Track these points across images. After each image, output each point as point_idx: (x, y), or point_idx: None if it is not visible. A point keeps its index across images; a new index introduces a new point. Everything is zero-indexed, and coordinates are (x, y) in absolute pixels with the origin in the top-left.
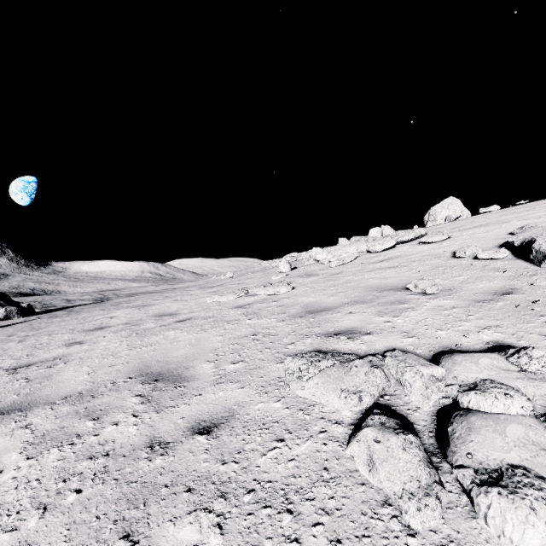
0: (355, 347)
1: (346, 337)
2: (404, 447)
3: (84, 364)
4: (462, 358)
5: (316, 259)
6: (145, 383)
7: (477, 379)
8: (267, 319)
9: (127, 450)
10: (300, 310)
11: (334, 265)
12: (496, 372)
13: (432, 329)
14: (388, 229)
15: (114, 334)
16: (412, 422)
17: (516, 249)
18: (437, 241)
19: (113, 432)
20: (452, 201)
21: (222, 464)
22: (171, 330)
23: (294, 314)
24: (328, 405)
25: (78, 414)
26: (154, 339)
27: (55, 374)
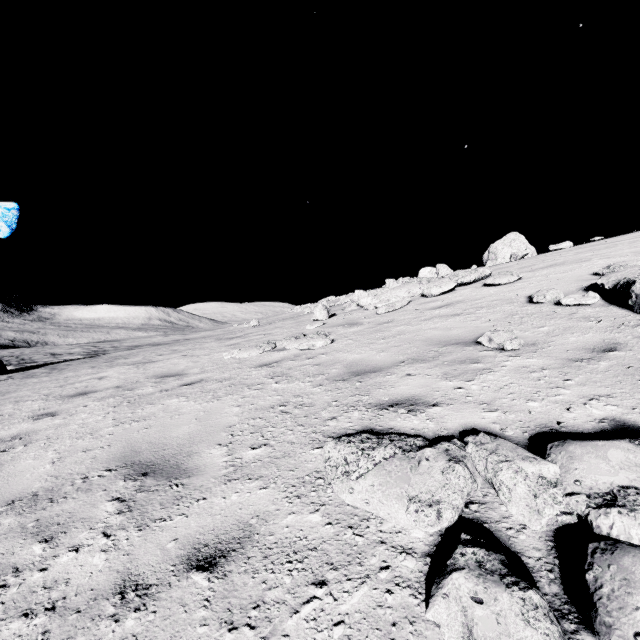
0: (419, 425)
1: (406, 410)
2: (526, 616)
3: (51, 448)
4: (582, 450)
5: (360, 305)
6: (128, 479)
7: (613, 485)
8: (300, 383)
9: (85, 599)
10: (343, 371)
11: (382, 312)
12: (638, 474)
13: (520, 399)
14: (445, 268)
15: (99, 403)
16: (518, 552)
17: (606, 293)
18: (506, 282)
19: (69, 565)
20: (515, 237)
21: (229, 630)
22: (173, 397)
23: (335, 376)
24: (389, 520)
25: (23, 530)
26: (150, 411)
27: (7, 462)
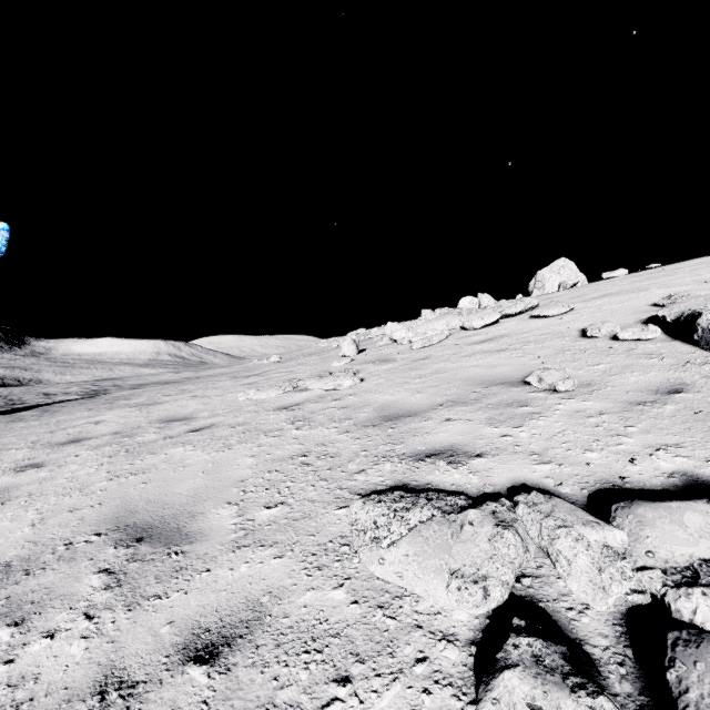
0: (461, 480)
1: (445, 461)
2: None
3: (32, 506)
4: (654, 513)
5: (393, 338)
6: (120, 545)
7: (692, 558)
8: (324, 429)
9: (56, 700)
10: (373, 415)
11: (418, 347)
12: None
13: (576, 449)
14: (487, 298)
15: (93, 452)
16: (581, 640)
17: (668, 326)
18: (555, 314)
19: (41, 656)
20: (564, 264)
21: None
22: (178, 446)
23: (364, 421)
24: (426, 598)
25: None
26: (151, 462)
27: None
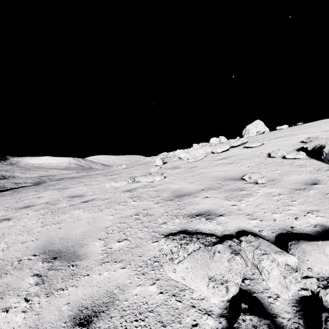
0: (213, 228)
1: (205, 218)
2: None
3: (3, 240)
4: (310, 247)
5: (179, 157)
6: (45, 261)
7: None
8: (146, 201)
9: None
10: (170, 195)
11: (191, 161)
12: None
13: (268, 212)
14: (223, 138)
15: (35, 212)
16: (276, 314)
17: (308, 152)
18: (255, 146)
19: (1, 322)
20: (258, 122)
21: None
22: (76, 209)
23: (166, 197)
24: (197, 291)
25: None
26: (63, 218)
27: None
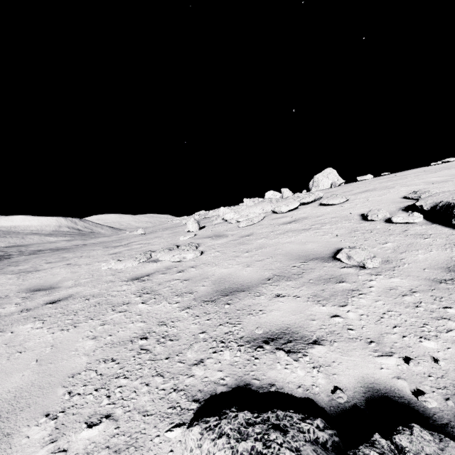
0: (306, 379)
1: (285, 349)
2: None
3: None
4: None
5: (224, 219)
6: None
7: None
8: (167, 303)
9: None
10: (211, 289)
11: (243, 226)
12: None
13: (411, 336)
14: (287, 191)
15: None
16: None
17: (422, 213)
18: (337, 203)
19: None
20: (330, 171)
21: None
22: (29, 321)
23: (203, 295)
24: None
25: None
26: None
27: None
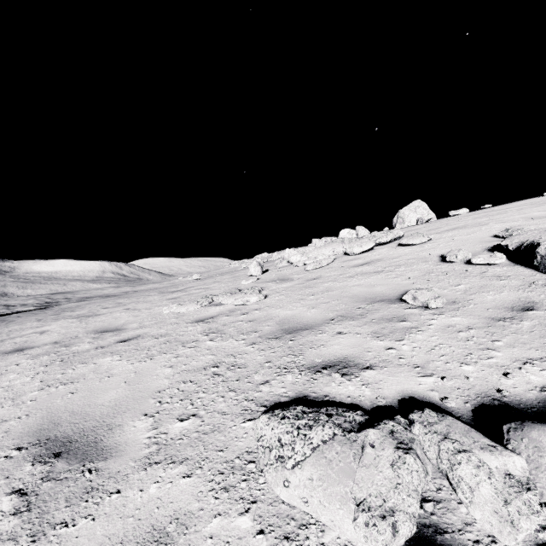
0: (355, 392)
1: (340, 373)
2: None
3: None
4: None
5: (290, 261)
6: (37, 461)
7: None
8: (233, 340)
9: None
10: (275, 328)
11: (311, 269)
12: None
13: (454, 362)
14: (363, 230)
15: (32, 361)
16: None
17: (509, 253)
18: (418, 243)
19: None
20: (419, 204)
21: None
22: (107, 355)
23: (268, 333)
24: (332, 528)
25: None
26: (81, 371)
27: None
